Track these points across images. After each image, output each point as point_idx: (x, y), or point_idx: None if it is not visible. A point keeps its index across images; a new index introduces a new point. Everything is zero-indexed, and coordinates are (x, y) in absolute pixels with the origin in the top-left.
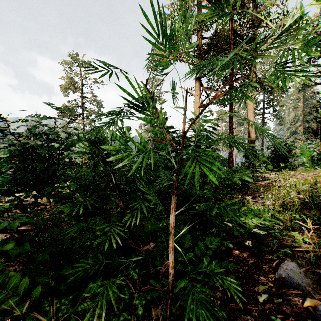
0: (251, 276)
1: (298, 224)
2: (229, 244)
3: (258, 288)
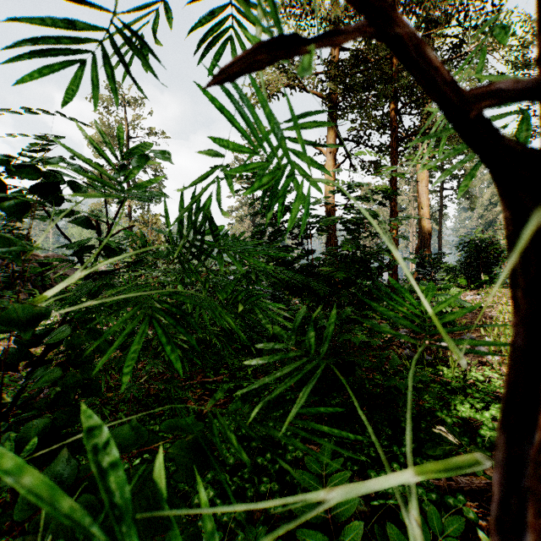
0: None
1: None
2: (467, 508)
3: None
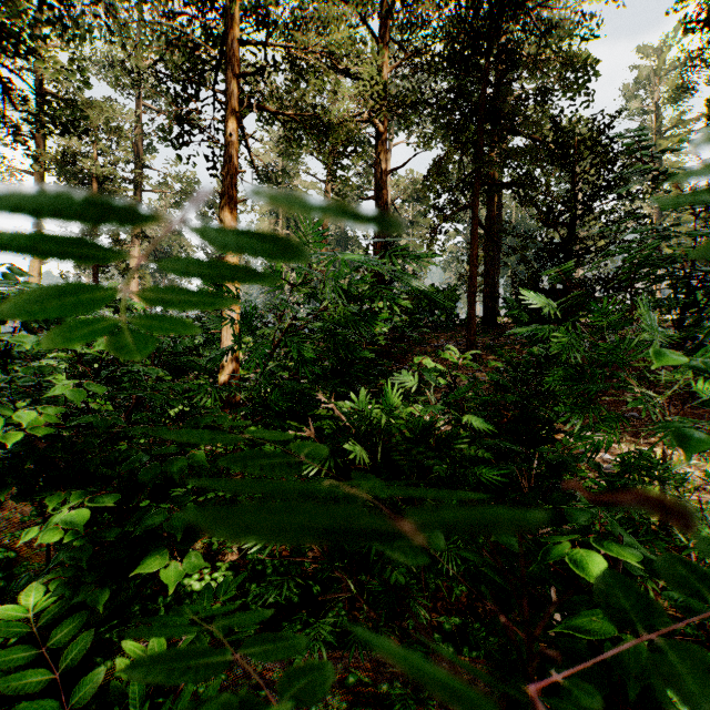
0: None
1: None
2: None
3: None
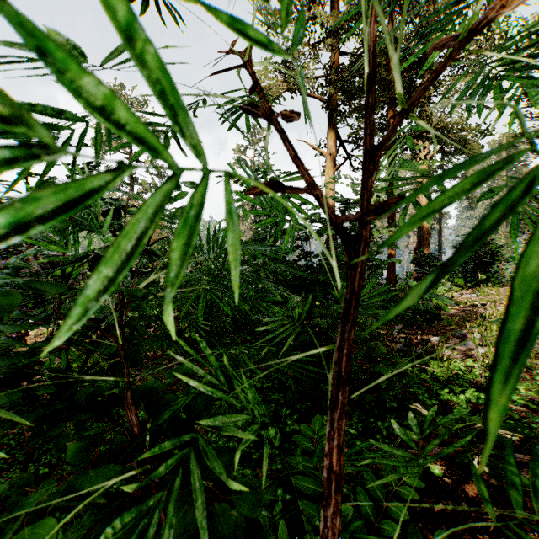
0: None
1: None
2: (434, 466)
3: None
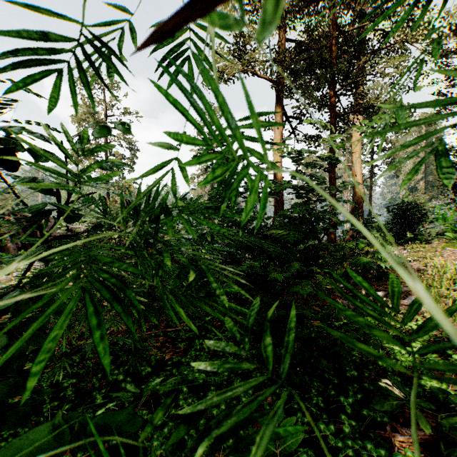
0: None
1: None
2: None
3: None
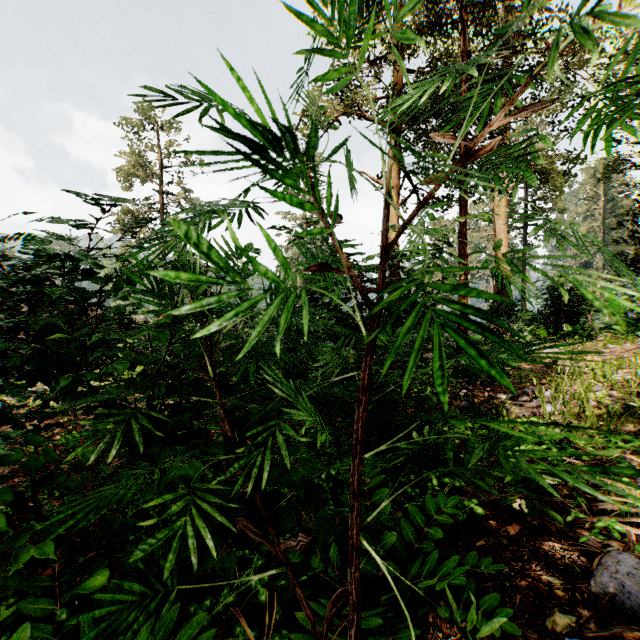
0: (532, 586)
1: (624, 461)
2: (477, 507)
3: (552, 621)
